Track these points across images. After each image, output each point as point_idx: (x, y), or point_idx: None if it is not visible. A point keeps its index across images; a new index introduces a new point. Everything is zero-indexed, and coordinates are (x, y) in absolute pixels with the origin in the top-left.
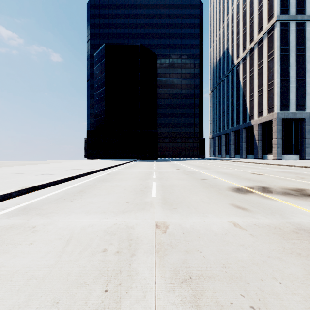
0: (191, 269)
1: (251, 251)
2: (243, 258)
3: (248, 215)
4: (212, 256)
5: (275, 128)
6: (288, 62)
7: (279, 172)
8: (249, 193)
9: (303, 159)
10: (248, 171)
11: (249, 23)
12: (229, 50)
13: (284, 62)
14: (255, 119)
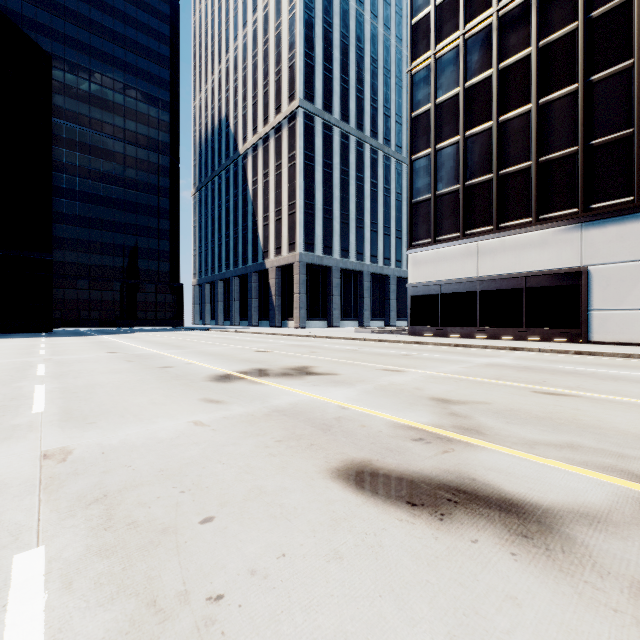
0: (109, 487)
1: (205, 446)
2: (192, 455)
3: (221, 408)
4: (147, 465)
5: (298, 278)
6: (314, 177)
7: (293, 347)
8: (237, 380)
9: (331, 326)
10: (251, 348)
11: (262, 89)
12: (231, 121)
13: (309, 176)
14: (271, 259)
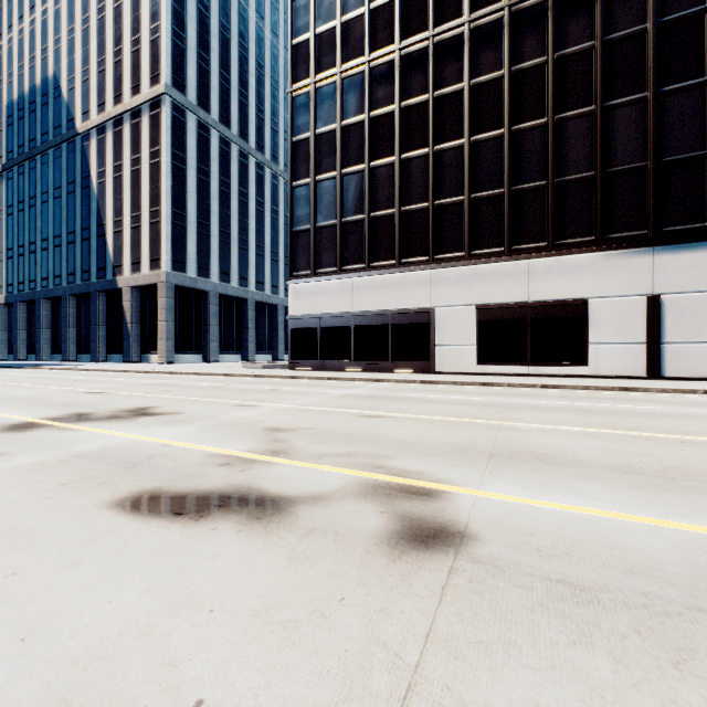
0: None
1: None
2: None
3: None
4: None
5: (164, 302)
6: (185, 183)
7: (144, 386)
8: (38, 428)
9: (208, 360)
10: (82, 389)
11: (113, 57)
12: (64, 85)
13: (178, 181)
14: (126, 276)
